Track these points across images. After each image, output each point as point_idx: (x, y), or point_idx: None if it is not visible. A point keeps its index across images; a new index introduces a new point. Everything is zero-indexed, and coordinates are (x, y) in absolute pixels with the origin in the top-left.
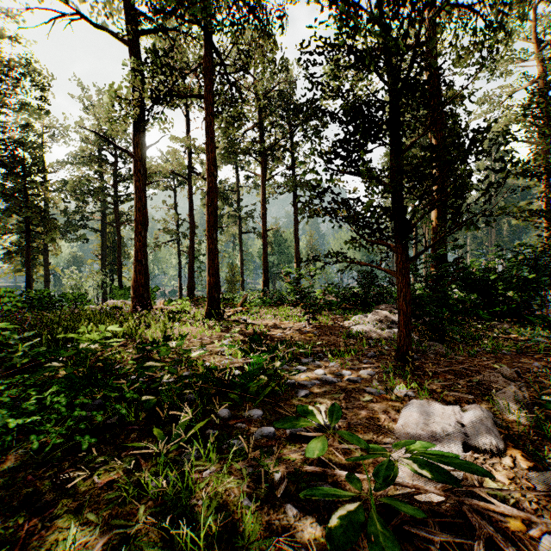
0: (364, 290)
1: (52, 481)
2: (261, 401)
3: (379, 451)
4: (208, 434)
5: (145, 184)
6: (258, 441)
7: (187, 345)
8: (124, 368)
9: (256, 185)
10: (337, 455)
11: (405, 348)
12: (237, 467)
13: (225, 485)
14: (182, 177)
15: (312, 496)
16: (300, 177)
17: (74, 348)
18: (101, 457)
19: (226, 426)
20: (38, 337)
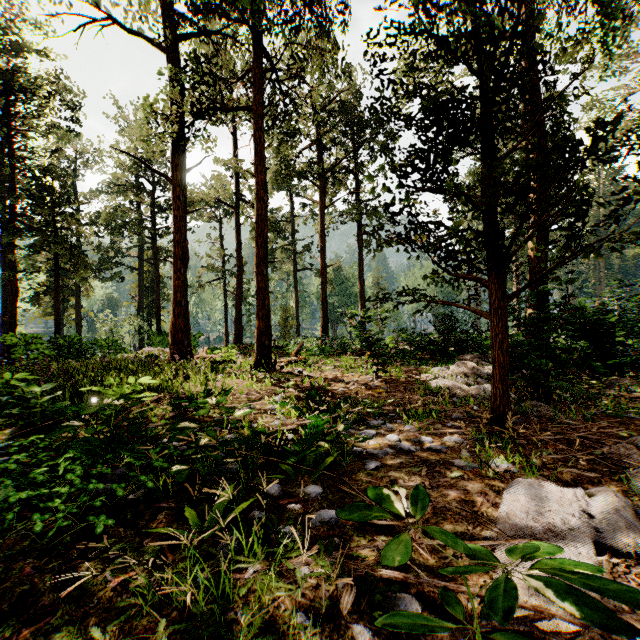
0: (443, 337)
1: (54, 576)
2: (320, 474)
3: (483, 555)
4: (253, 517)
5: (185, 213)
6: (317, 529)
7: (231, 401)
8: (154, 429)
9: (314, 214)
10: (422, 553)
11: (501, 409)
12: (288, 566)
13: (272, 593)
14: (229, 206)
15: (394, 626)
16: (365, 204)
17: (96, 404)
18: (117, 545)
19: (276, 507)
20: (61, 389)
